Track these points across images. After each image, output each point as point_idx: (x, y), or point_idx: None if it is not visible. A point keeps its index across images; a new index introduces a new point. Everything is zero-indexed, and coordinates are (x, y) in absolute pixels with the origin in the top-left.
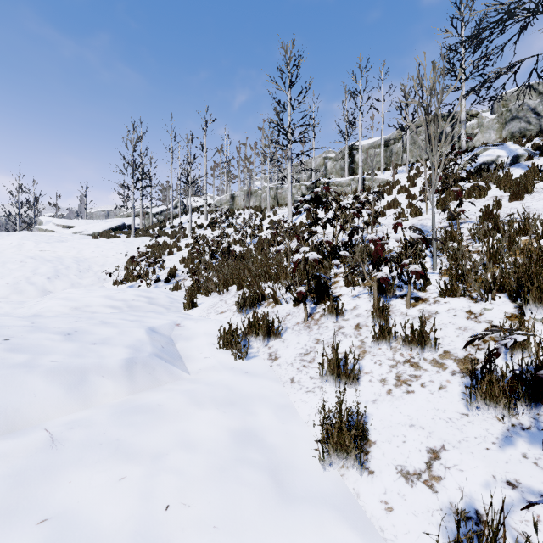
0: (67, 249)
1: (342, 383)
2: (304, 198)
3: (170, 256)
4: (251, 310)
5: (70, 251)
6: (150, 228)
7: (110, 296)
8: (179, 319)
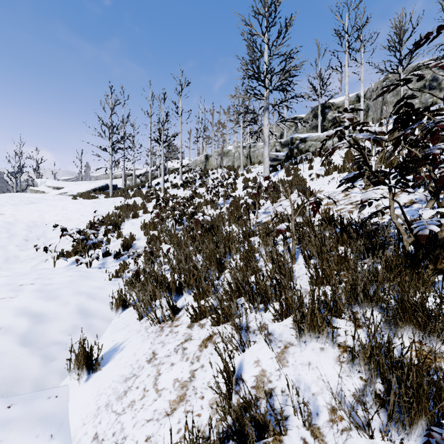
0: (29, 212)
1: None
2: (279, 154)
3: (135, 220)
4: None
5: (32, 214)
6: (130, 188)
7: None
8: None
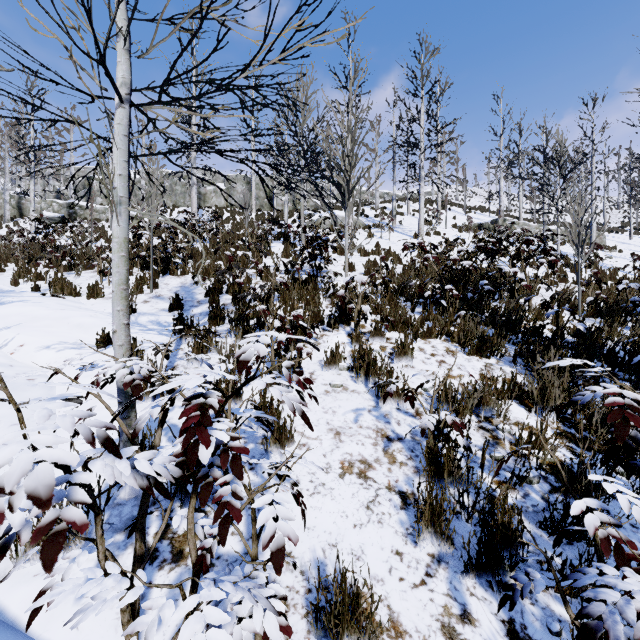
0: None
1: (28, 273)
2: (55, 215)
3: None
4: None
5: None
6: None
7: None
8: None
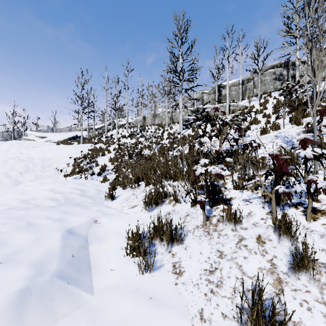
0: (37, 152)
1: None
2: (189, 118)
3: (103, 157)
4: (156, 206)
5: (39, 153)
6: (93, 138)
7: (54, 189)
8: (97, 215)
